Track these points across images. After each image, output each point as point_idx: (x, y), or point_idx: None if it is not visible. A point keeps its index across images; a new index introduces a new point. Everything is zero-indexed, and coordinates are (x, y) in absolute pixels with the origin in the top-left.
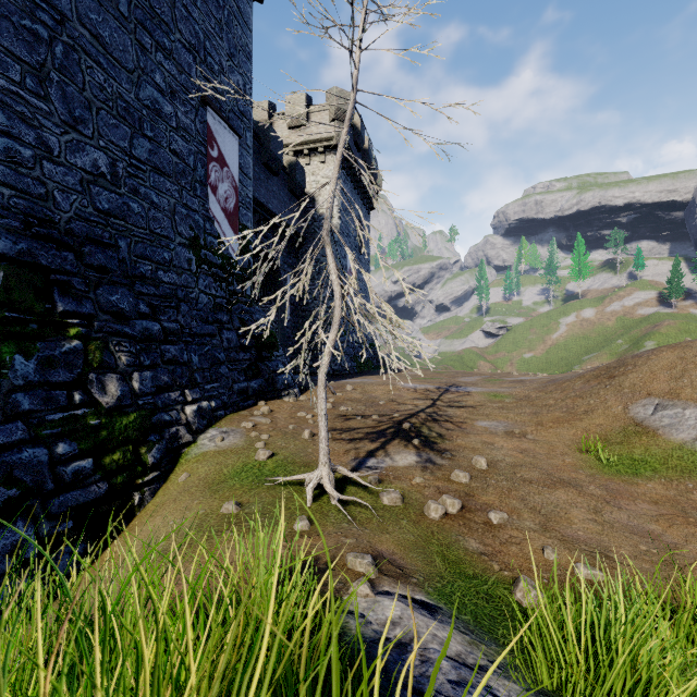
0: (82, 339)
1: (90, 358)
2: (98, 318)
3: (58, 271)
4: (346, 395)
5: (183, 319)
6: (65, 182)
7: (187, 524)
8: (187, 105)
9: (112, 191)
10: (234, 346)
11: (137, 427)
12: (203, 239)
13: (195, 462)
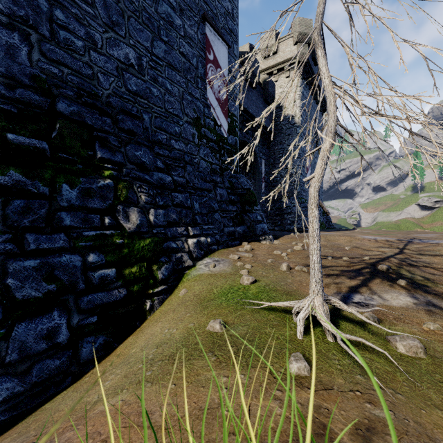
0: (114, 180)
1: (119, 194)
2: (126, 166)
3: (99, 130)
4: None
5: (188, 176)
6: (106, 68)
7: (177, 335)
8: (192, 20)
9: (139, 78)
10: (225, 200)
11: (151, 249)
12: (202, 120)
13: (193, 281)
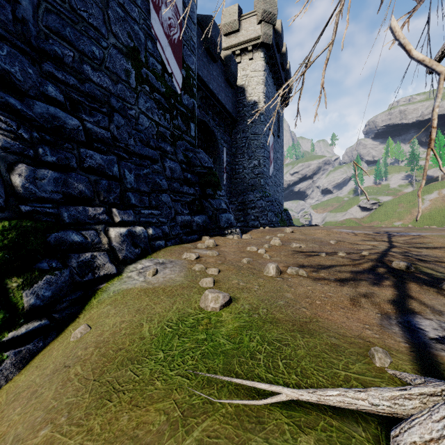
0: None
1: None
2: None
3: None
4: (289, 236)
5: (117, 131)
6: None
7: None
8: None
9: None
10: (177, 178)
11: (7, 244)
12: (143, 56)
13: (109, 305)
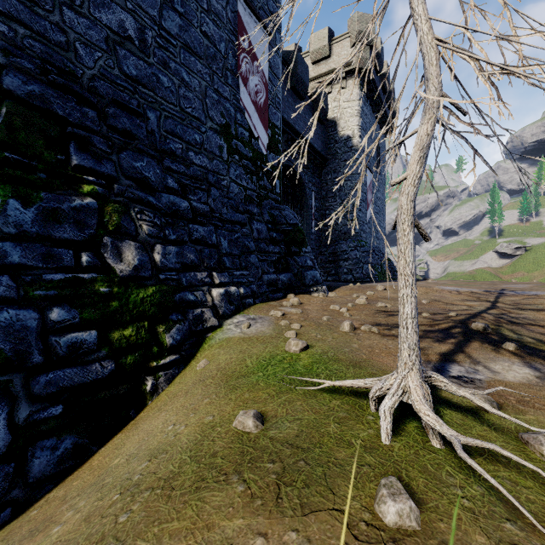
0: (99, 199)
1: (106, 220)
2: (120, 182)
3: (77, 126)
4: (379, 294)
5: (213, 203)
6: (89, 36)
7: (184, 438)
8: None
9: (140, 58)
10: (264, 238)
11: (156, 302)
12: (233, 128)
13: (217, 348)
